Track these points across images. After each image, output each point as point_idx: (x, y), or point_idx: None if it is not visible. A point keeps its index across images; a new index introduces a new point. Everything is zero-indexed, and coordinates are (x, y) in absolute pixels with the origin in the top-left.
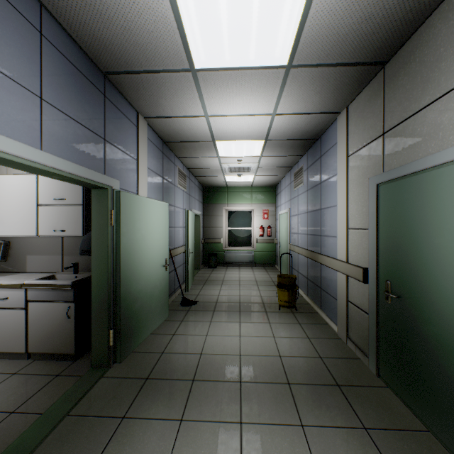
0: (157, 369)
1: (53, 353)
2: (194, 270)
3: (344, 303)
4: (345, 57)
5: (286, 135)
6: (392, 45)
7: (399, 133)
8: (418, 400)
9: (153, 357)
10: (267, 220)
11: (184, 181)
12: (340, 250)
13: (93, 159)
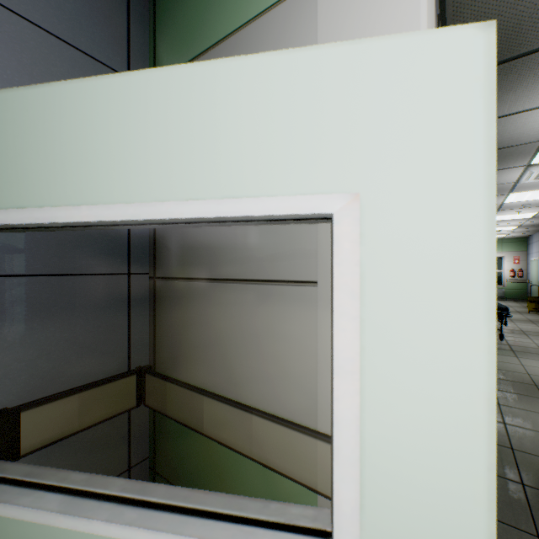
0: None
1: None
2: None
3: None
4: None
5: (533, 224)
6: None
7: None
8: None
9: None
10: (517, 265)
11: None
12: None
13: None
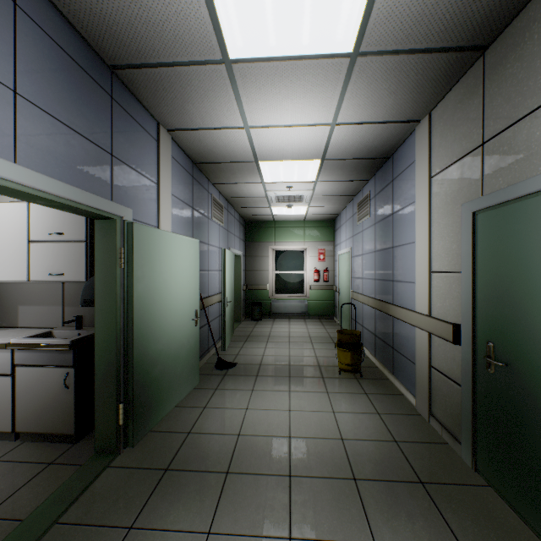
0: (181, 456)
1: (47, 433)
2: (234, 323)
3: (425, 370)
4: (432, 38)
5: (349, 152)
6: (498, 19)
7: (506, 140)
8: (537, 510)
9: (176, 438)
10: (323, 262)
11: (220, 213)
12: (420, 300)
13: (96, 179)
